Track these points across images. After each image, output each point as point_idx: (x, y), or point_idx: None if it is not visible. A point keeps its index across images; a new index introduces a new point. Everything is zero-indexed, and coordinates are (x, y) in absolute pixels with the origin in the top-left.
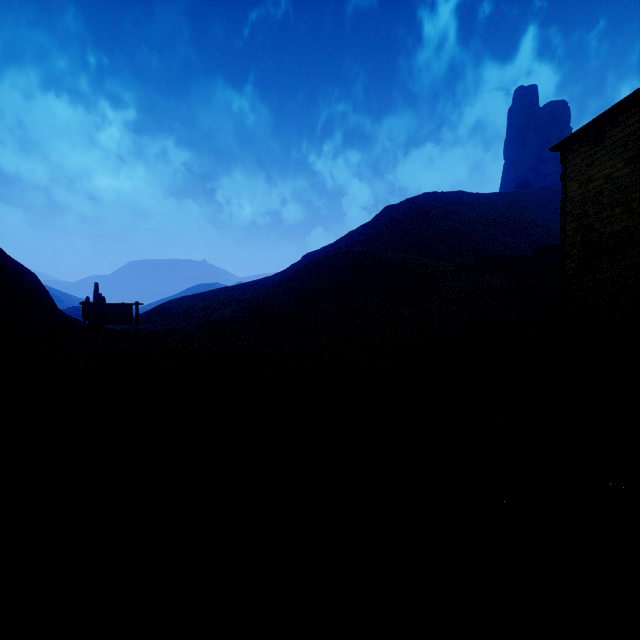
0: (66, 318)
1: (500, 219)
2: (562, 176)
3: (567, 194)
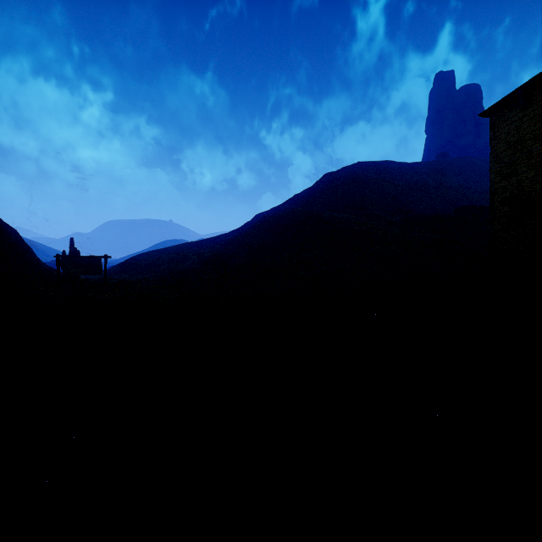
0: (45, 269)
1: (423, 184)
2: (491, 139)
3: (496, 155)
